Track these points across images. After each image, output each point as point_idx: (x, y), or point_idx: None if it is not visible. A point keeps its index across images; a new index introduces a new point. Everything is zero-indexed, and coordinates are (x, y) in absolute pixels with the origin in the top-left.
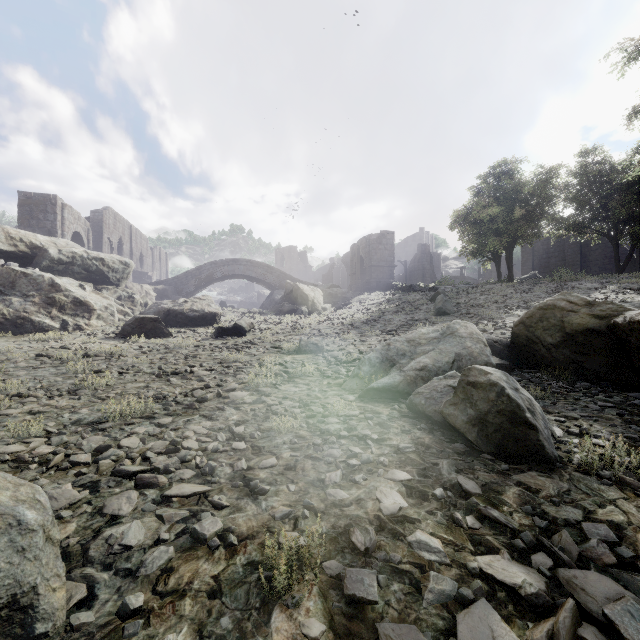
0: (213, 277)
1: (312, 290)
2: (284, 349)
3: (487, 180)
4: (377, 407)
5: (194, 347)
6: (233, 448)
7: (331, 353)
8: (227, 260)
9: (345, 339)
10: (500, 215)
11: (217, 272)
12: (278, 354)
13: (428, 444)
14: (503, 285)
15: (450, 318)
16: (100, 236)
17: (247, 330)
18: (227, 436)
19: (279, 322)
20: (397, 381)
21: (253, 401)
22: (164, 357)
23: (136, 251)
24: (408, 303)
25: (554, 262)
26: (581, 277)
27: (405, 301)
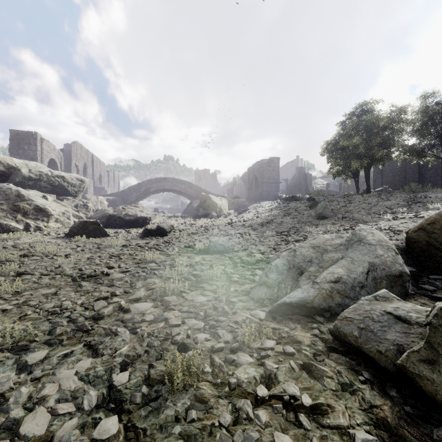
0: (149, 191)
1: (220, 200)
2: (196, 249)
3: (351, 117)
4: (294, 330)
5: (122, 246)
6: (94, 438)
7: (236, 253)
8: (159, 178)
9: (247, 239)
10: (361, 143)
11: (152, 187)
12: (190, 254)
13: (393, 425)
14: (364, 195)
15: (330, 221)
16: (70, 162)
17: (168, 231)
18: (100, 396)
19: (195, 224)
20: (311, 295)
21: (154, 318)
22: (91, 257)
23: (96, 173)
24: (292, 209)
25: (398, 179)
26: (427, 189)
27: (289, 208)
